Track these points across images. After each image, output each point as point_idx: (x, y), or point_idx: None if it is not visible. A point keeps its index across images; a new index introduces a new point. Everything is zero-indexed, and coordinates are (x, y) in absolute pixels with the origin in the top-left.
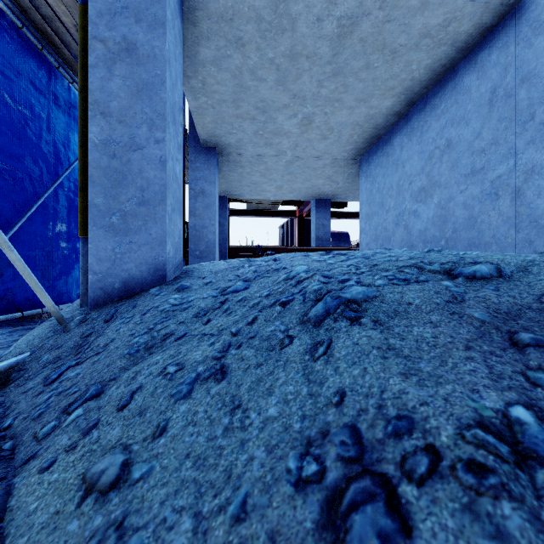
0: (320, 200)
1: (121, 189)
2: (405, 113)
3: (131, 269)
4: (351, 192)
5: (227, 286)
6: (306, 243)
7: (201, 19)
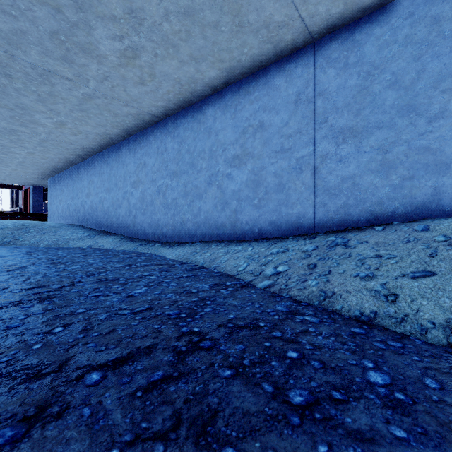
0: (36, 186)
1: None
2: (57, 174)
3: None
4: None
5: None
6: None
7: None
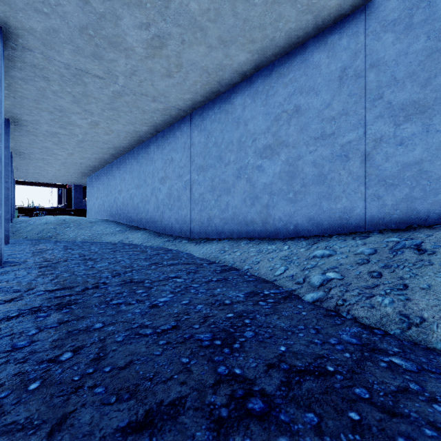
0: (77, 185)
1: None
2: (94, 173)
3: None
4: None
5: (30, 223)
6: None
7: (18, 156)
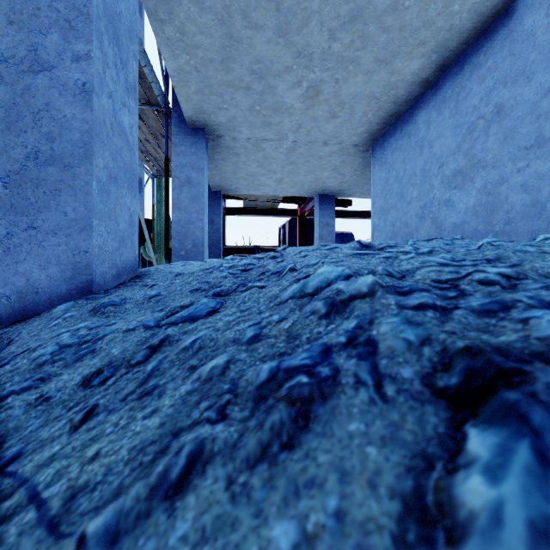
0: (324, 196)
1: (14, 136)
2: (433, 81)
3: (31, 271)
4: (359, 187)
5: (181, 305)
6: (307, 245)
7: None
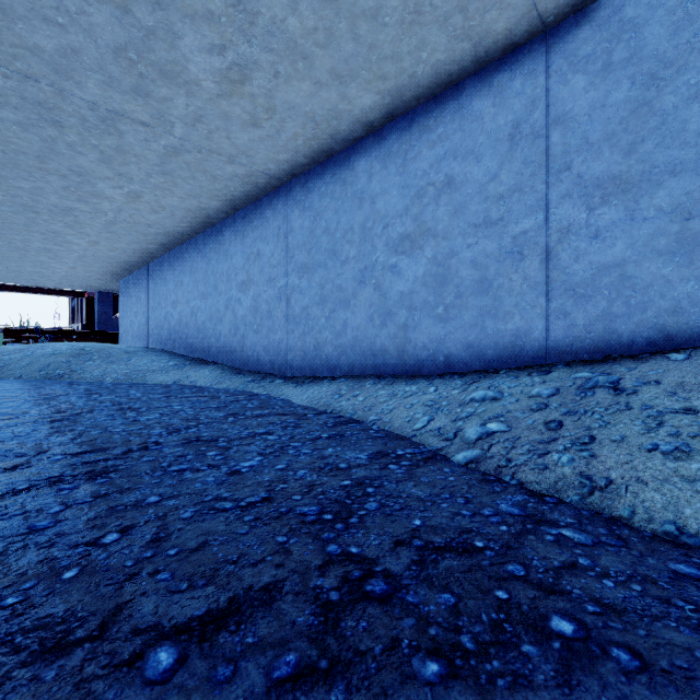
0: (103, 292)
1: None
2: (132, 273)
3: None
4: None
5: (26, 354)
6: None
7: (6, 246)
